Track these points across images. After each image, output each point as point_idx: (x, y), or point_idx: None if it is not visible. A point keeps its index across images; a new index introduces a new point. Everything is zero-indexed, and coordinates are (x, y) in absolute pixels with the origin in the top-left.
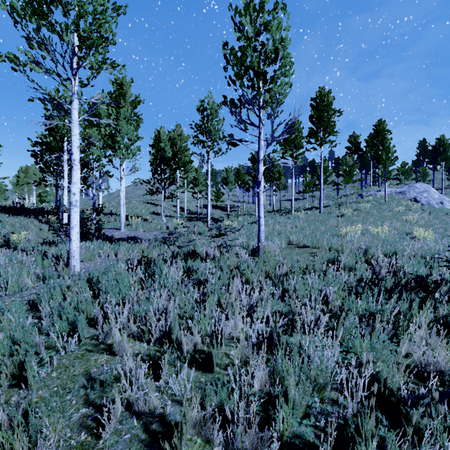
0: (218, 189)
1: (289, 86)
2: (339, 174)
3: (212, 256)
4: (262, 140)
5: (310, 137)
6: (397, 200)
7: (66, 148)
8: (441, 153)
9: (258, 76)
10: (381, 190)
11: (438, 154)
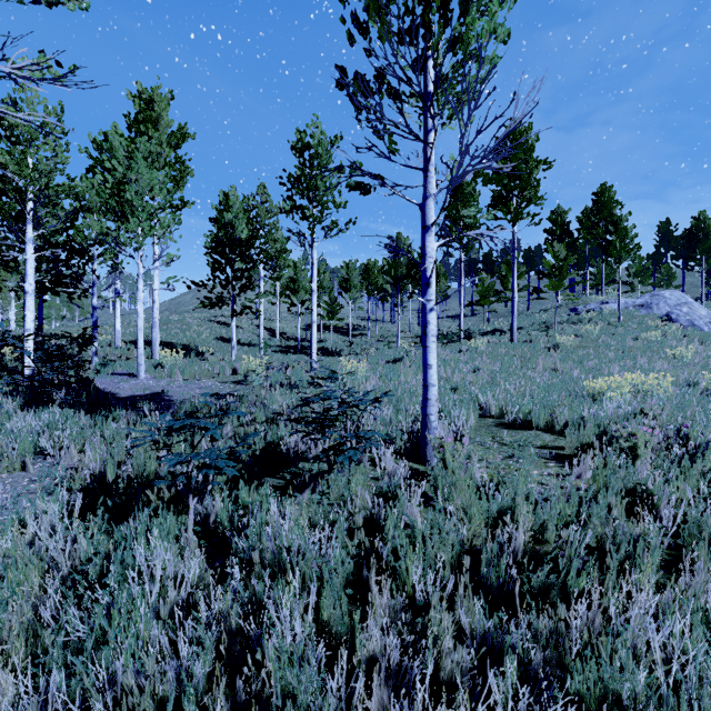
0: (333, 298)
1: (506, 30)
2: (543, 273)
3: (311, 459)
4: (433, 178)
5: (494, 208)
6: (639, 318)
7: (31, 215)
8: (700, 241)
9: (428, 1)
10: (609, 302)
11: (695, 242)
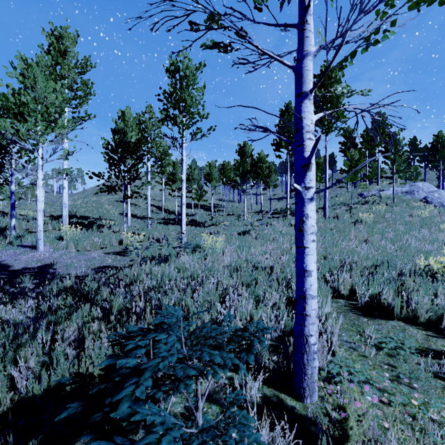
0: (200, 186)
1: None
2: (343, 169)
3: None
4: (311, 32)
5: None
6: (406, 200)
7: None
8: (439, 150)
9: None
10: (384, 190)
11: (436, 151)
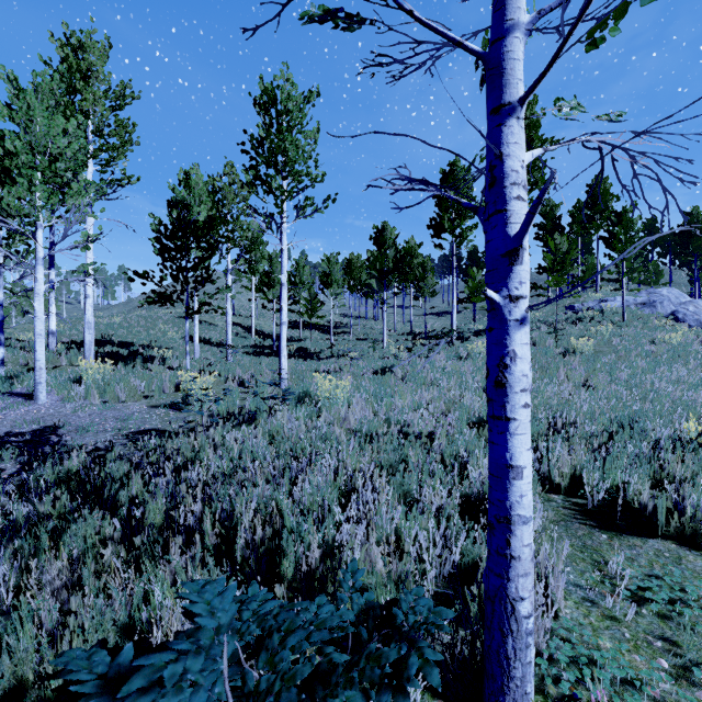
0: (313, 294)
1: None
2: (543, 267)
3: None
4: None
5: None
6: (644, 317)
7: None
8: (693, 237)
9: None
10: (608, 300)
11: (688, 239)
